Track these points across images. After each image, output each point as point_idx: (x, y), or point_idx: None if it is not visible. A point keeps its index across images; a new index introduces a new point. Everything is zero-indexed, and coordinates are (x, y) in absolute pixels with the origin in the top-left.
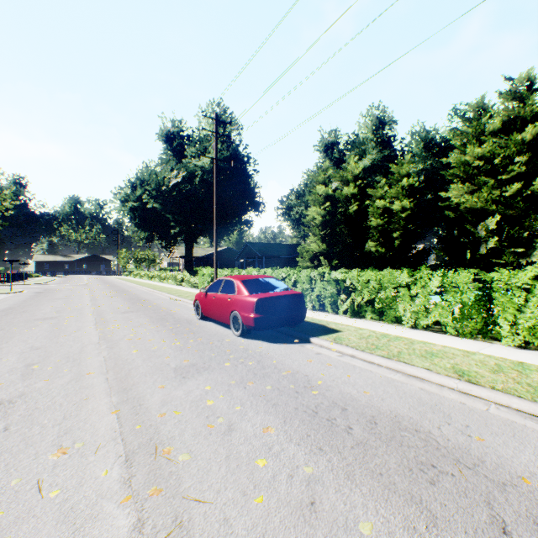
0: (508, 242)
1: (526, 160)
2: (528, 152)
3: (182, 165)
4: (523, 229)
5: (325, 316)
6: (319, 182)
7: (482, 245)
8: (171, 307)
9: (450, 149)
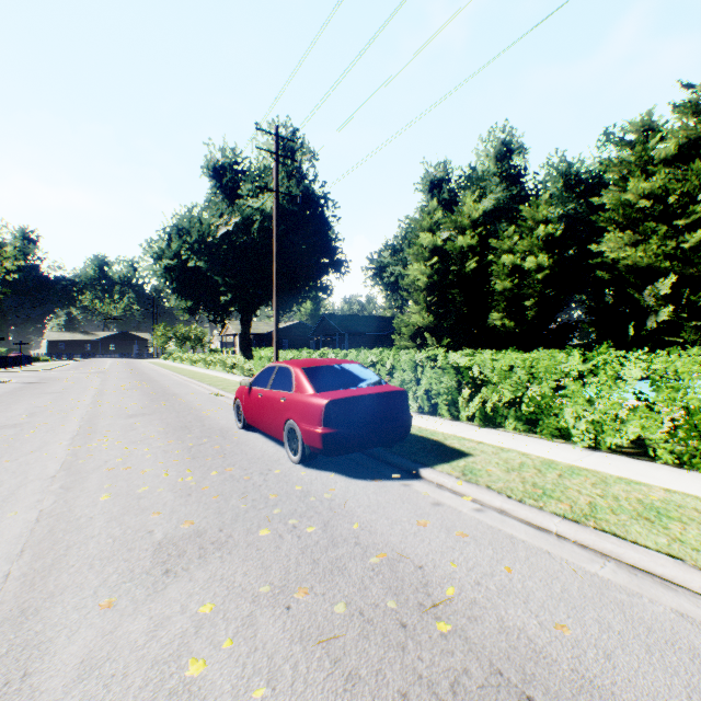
0: (688, 313)
1: None
2: None
3: (235, 207)
4: None
5: (440, 424)
6: (424, 229)
7: (649, 316)
8: (205, 406)
9: (600, 187)
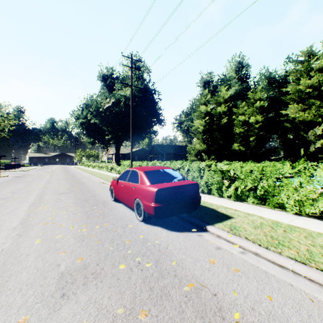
0: None
1: None
2: None
3: (112, 95)
4: None
5: (213, 199)
6: (201, 104)
7: (311, 145)
8: (97, 189)
9: (285, 83)
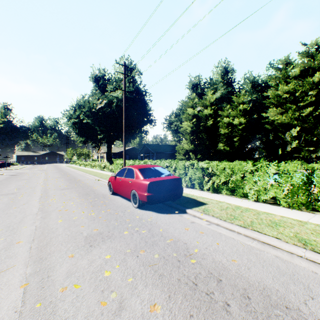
0: (304, 144)
1: (315, 93)
2: (316, 89)
3: (105, 96)
4: (313, 135)
5: (195, 192)
6: (189, 107)
7: (288, 145)
8: (94, 185)
9: (267, 87)
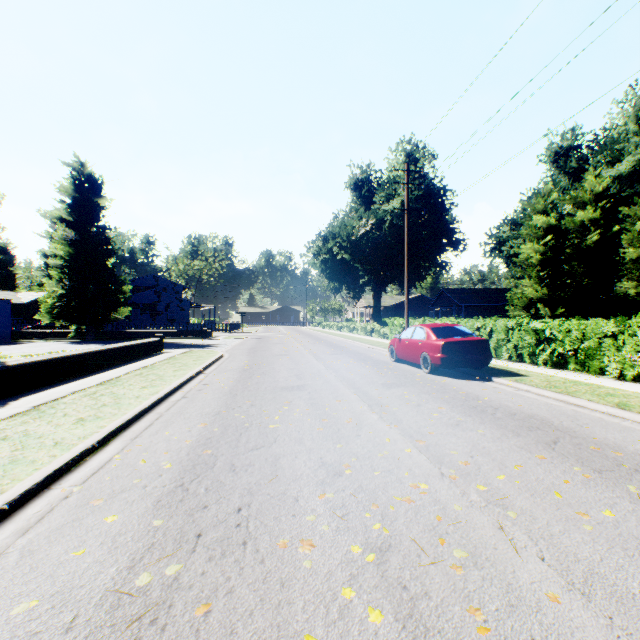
0: None
1: None
2: None
3: (371, 212)
4: None
5: (520, 366)
6: (537, 211)
7: None
8: (366, 352)
9: None
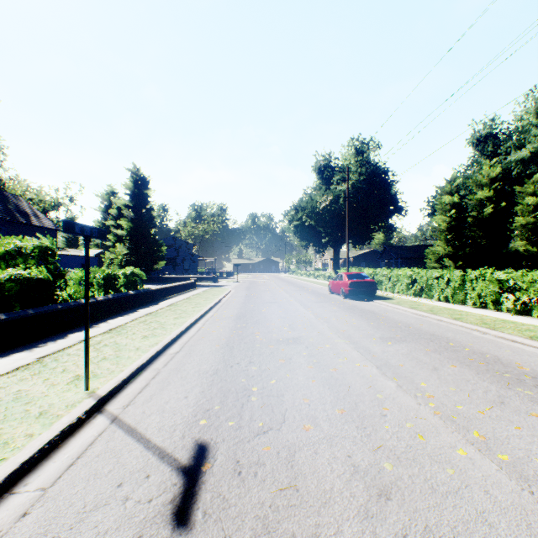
0: None
1: None
2: None
3: (329, 191)
4: None
5: (399, 296)
6: (446, 192)
7: None
8: (318, 290)
9: None
